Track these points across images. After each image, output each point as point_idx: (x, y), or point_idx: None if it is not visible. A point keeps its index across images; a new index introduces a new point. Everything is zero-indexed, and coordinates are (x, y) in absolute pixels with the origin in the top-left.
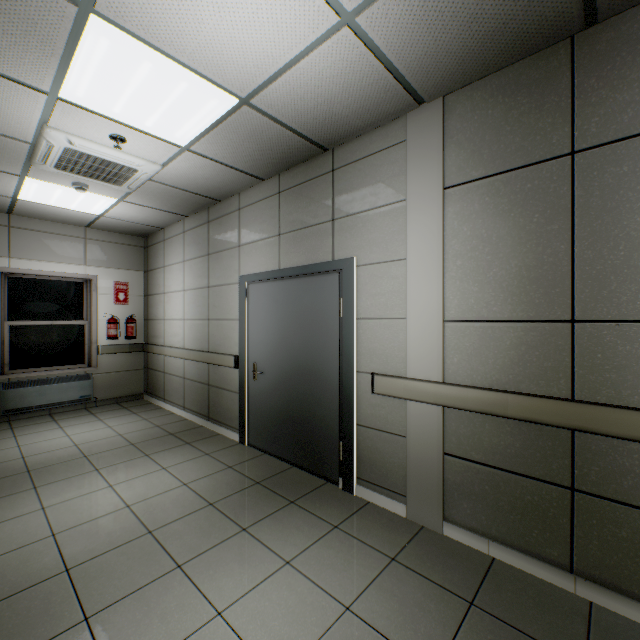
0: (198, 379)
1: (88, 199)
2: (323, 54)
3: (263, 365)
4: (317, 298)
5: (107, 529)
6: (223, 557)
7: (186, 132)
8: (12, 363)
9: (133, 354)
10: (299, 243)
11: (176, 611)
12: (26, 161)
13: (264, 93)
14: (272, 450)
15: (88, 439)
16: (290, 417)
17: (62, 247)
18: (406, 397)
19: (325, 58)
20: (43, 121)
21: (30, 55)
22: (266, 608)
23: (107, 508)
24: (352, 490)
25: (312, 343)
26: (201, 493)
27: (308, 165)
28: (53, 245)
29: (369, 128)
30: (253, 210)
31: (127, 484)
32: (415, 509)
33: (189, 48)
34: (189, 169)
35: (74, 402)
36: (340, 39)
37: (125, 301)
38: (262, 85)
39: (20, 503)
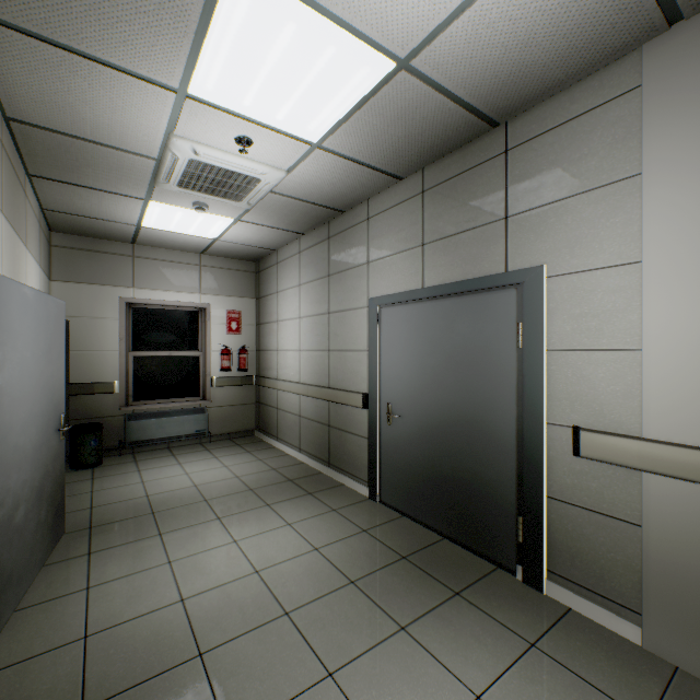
0: (316, 418)
1: (206, 221)
2: None
3: (400, 407)
4: (480, 323)
5: (238, 601)
6: (384, 670)
7: (321, 122)
8: (135, 394)
9: (245, 387)
10: (452, 253)
11: None
12: (150, 182)
13: (433, 46)
14: (413, 513)
15: (206, 479)
16: (439, 475)
17: (179, 275)
18: (642, 467)
19: None
20: (169, 129)
21: (162, 39)
22: None
23: (234, 571)
24: (539, 586)
25: (473, 382)
26: (337, 564)
27: (466, 150)
28: (171, 274)
29: (571, 81)
30: (386, 218)
31: (252, 541)
32: (659, 637)
33: None
34: (316, 173)
35: (190, 436)
36: None
37: (237, 331)
38: (432, 33)
39: (147, 552)
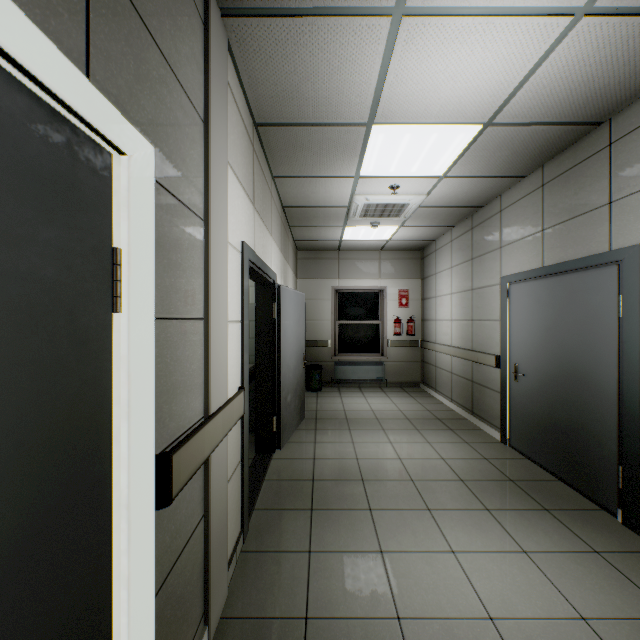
0: (462, 375)
1: (379, 231)
2: (562, 51)
3: (524, 367)
4: (587, 296)
5: (385, 467)
6: (463, 519)
7: (441, 165)
8: (339, 349)
9: (412, 349)
10: (565, 236)
11: (422, 533)
12: (345, 217)
13: (505, 110)
14: (533, 457)
15: (379, 408)
16: (554, 426)
17: (365, 268)
18: None
19: (565, 53)
20: (352, 192)
21: (345, 161)
22: (492, 570)
23: (386, 455)
24: (635, 529)
25: (581, 347)
26: (454, 469)
27: (576, 147)
28: (360, 267)
29: None
30: (514, 209)
31: (400, 444)
32: None
33: (434, 112)
34: (448, 190)
35: (372, 381)
36: (579, 30)
37: (406, 305)
38: (501, 105)
39: (342, 435)
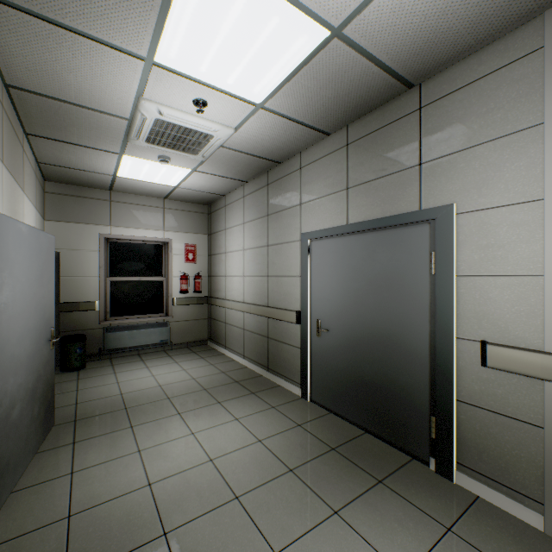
0: (257, 331)
1: (168, 172)
2: None
3: (328, 322)
4: (397, 253)
5: (195, 486)
6: (322, 551)
7: (264, 85)
8: (112, 311)
9: (199, 306)
10: (372, 195)
11: None
12: (124, 139)
13: (362, 15)
14: (339, 411)
15: (169, 380)
16: (361, 379)
17: (147, 216)
18: (545, 377)
19: None
20: (139, 93)
21: (132, 13)
22: None
23: (192, 459)
24: (450, 476)
25: (391, 302)
26: (277, 454)
27: (384, 109)
28: (140, 215)
29: (479, 45)
30: (316, 167)
31: (206, 433)
32: None
33: None
34: (258, 130)
35: (156, 345)
36: None
37: (193, 260)
38: (362, 4)
39: (121, 442)
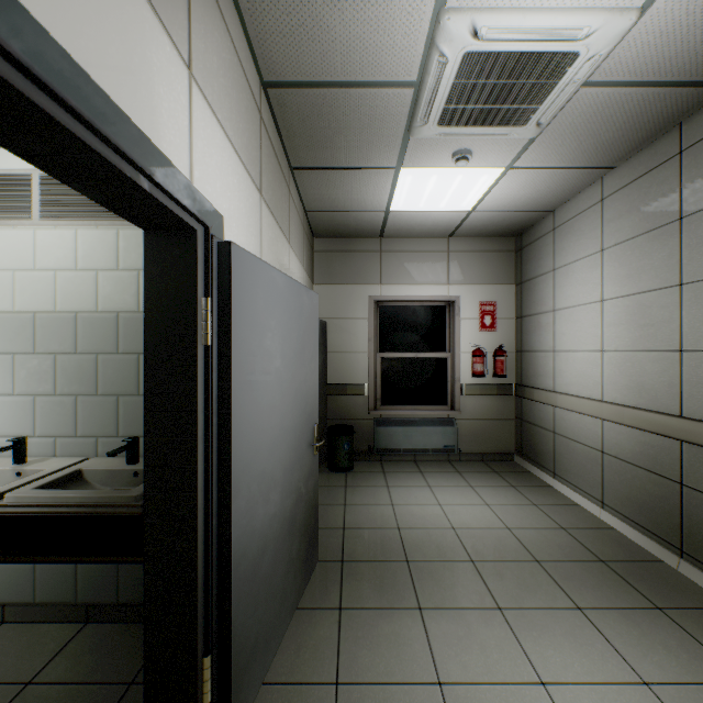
0: (642, 463)
1: (463, 183)
2: None
3: None
4: None
5: None
6: None
7: None
8: (382, 398)
9: (500, 398)
10: None
11: None
12: (403, 134)
13: None
14: None
15: (465, 521)
16: None
17: (425, 266)
18: None
19: None
20: (439, 2)
21: None
22: None
23: None
24: None
25: None
26: None
27: None
28: (416, 265)
29: None
30: None
31: (576, 699)
32: None
33: None
34: None
35: (437, 451)
36: None
37: (491, 327)
38: None
39: (405, 641)
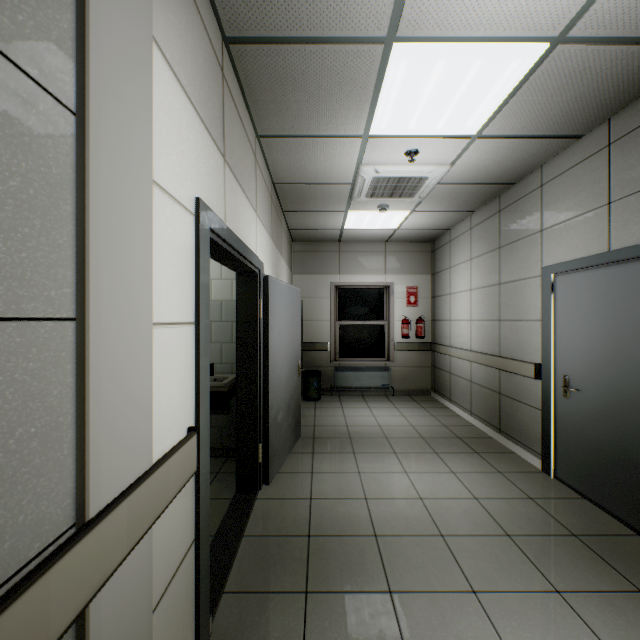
0: (486, 385)
1: (387, 217)
2: None
3: (579, 380)
4: None
5: (403, 513)
6: (528, 613)
7: (477, 117)
8: (340, 352)
9: (421, 352)
10: None
11: None
12: (348, 199)
13: (591, 11)
14: (595, 497)
15: (387, 423)
16: (630, 461)
17: (369, 262)
18: None
19: None
20: (358, 162)
21: (351, 110)
22: None
23: (403, 492)
24: None
25: None
26: (494, 516)
27: None
28: (363, 261)
29: None
30: (562, 181)
31: (419, 475)
32: None
33: (485, 15)
34: (478, 158)
35: (377, 388)
36: None
37: (414, 303)
38: (588, 1)
39: (345, 462)
